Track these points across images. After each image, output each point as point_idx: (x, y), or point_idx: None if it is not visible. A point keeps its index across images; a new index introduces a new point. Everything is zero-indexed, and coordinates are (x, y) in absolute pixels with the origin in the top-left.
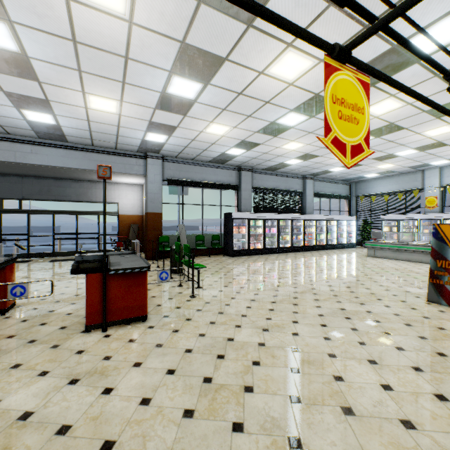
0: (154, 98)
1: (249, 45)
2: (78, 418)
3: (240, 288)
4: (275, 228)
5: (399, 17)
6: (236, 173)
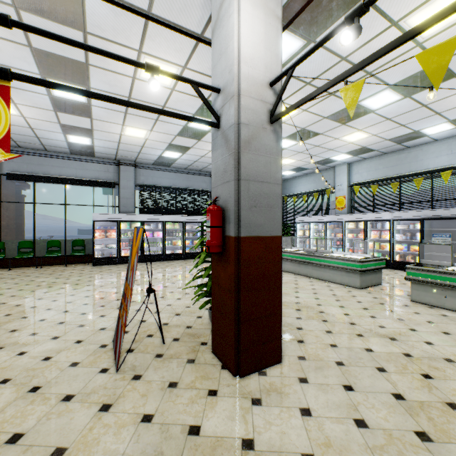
0: None
1: None
2: None
3: None
4: (162, 231)
5: None
6: (115, 168)
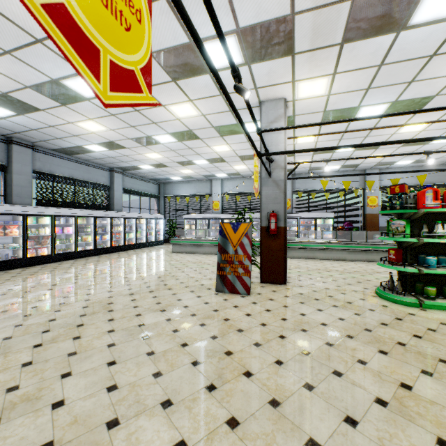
0: None
1: None
2: None
3: None
4: (72, 227)
5: (196, 8)
6: (2, 145)
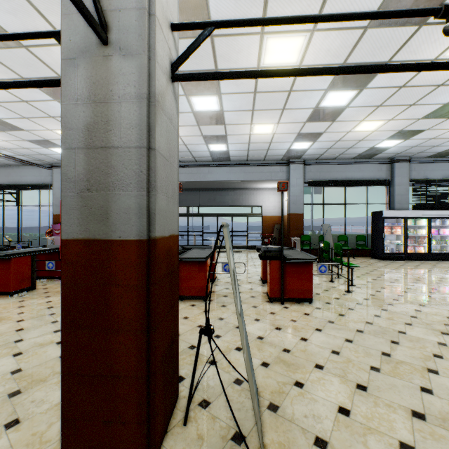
0: (306, 114)
1: (420, 41)
2: (292, 348)
3: (401, 292)
4: (448, 228)
5: None
6: (387, 166)
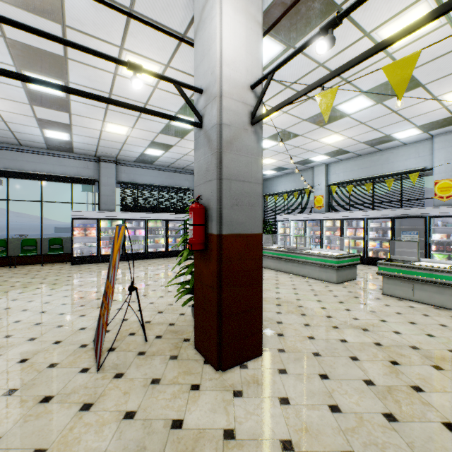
0: None
1: None
2: None
3: None
4: (144, 229)
5: None
6: (95, 164)
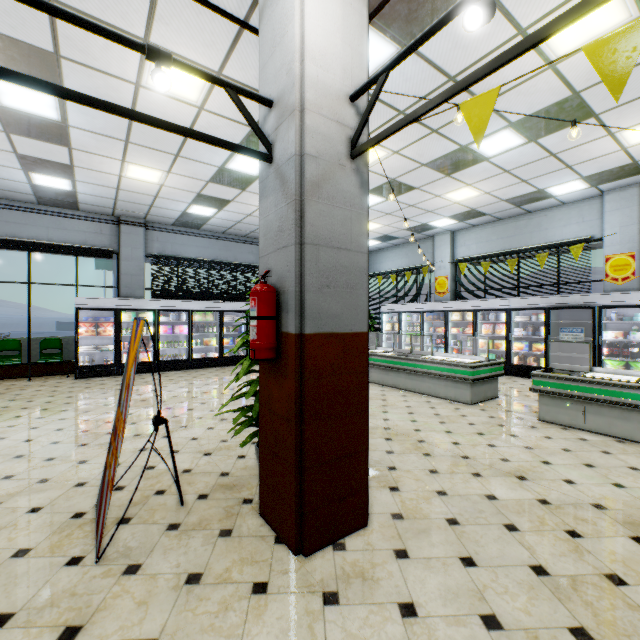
0: None
1: None
2: None
3: None
4: (187, 325)
5: None
6: (113, 228)
